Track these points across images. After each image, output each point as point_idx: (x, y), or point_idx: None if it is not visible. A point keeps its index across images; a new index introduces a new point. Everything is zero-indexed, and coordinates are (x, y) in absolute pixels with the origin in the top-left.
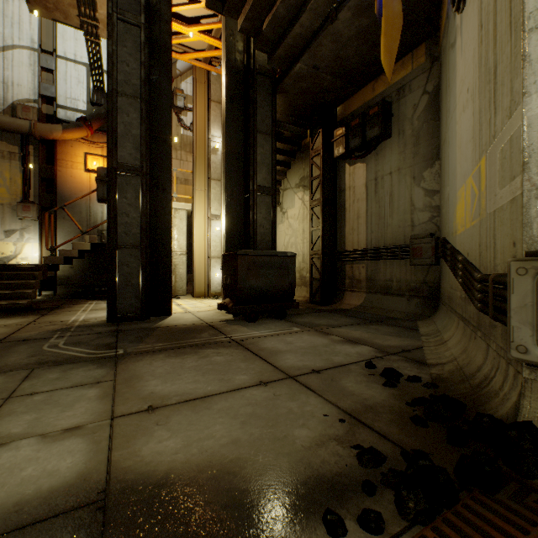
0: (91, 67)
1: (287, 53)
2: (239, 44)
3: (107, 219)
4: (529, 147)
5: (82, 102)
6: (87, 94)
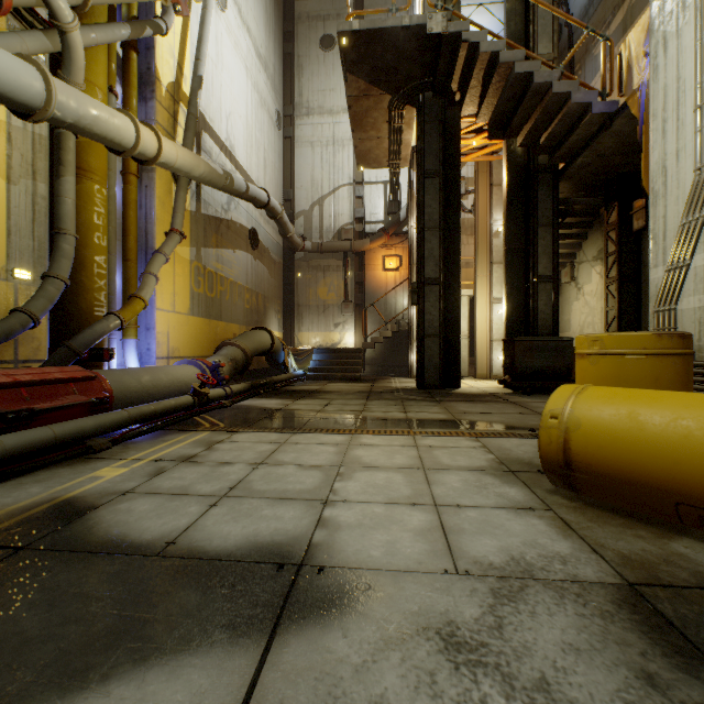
0: (390, 188)
1: (567, 152)
2: (519, 149)
3: (417, 318)
4: (650, 294)
5: (381, 214)
6: (384, 207)
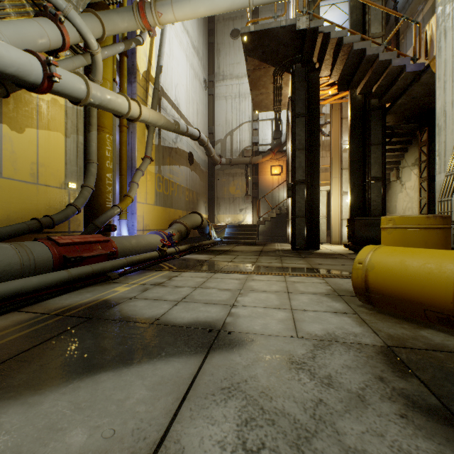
0: (275, 123)
1: (390, 97)
2: (359, 96)
3: (291, 205)
4: (436, 190)
5: (269, 139)
6: (271, 135)
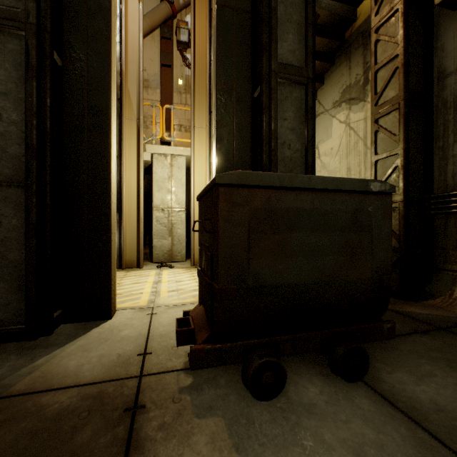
0: None
1: None
2: None
3: None
4: None
5: None
6: None
